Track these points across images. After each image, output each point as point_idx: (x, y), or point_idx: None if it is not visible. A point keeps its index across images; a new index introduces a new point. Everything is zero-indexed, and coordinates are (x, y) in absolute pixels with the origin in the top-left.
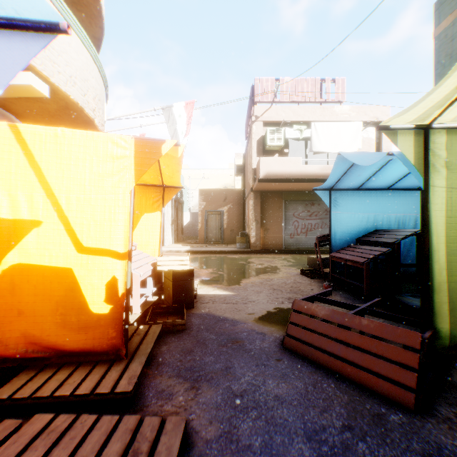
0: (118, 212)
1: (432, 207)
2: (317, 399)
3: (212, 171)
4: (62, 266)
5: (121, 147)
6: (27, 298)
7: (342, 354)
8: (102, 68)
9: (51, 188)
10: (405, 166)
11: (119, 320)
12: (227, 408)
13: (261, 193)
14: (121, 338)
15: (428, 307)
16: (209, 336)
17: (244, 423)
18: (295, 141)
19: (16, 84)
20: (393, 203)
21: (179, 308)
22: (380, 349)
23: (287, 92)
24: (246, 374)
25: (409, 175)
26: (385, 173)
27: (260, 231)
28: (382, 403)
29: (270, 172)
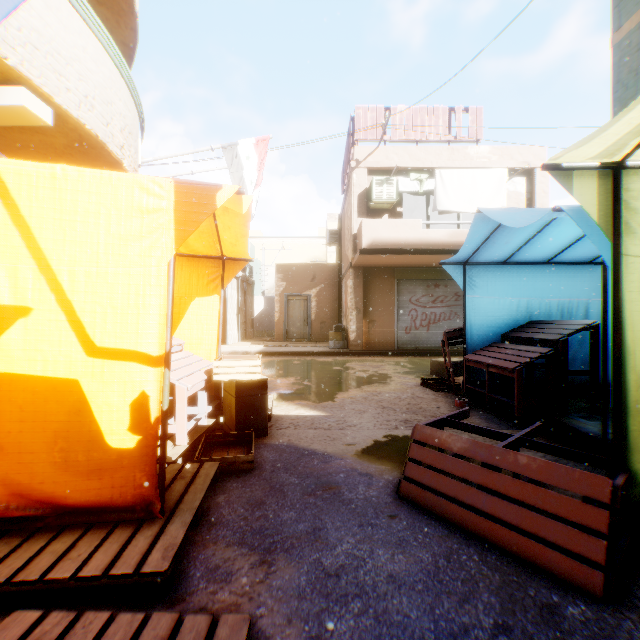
0: (150, 294)
1: (625, 287)
2: (453, 580)
3: (295, 240)
4: (63, 377)
5: (153, 195)
6: (9, 425)
7: (489, 509)
8: (134, 86)
9: (46, 258)
10: (579, 226)
11: (152, 458)
12: (315, 596)
13: (364, 270)
14: (155, 486)
15: (619, 438)
16: (289, 479)
17: (342, 622)
18: (412, 196)
19: (2, 105)
20: (554, 284)
21: (245, 437)
22: (548, 502)
23: (401, 126)
24: (344, 540)
25: (578, 242)
26: (545, 239)
27: (363, 324)
28: (553, 586)
29: (377, 240)
